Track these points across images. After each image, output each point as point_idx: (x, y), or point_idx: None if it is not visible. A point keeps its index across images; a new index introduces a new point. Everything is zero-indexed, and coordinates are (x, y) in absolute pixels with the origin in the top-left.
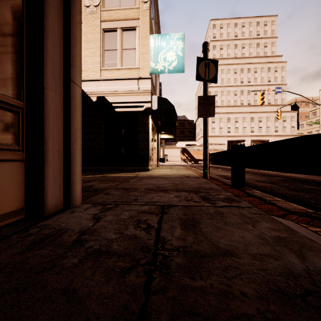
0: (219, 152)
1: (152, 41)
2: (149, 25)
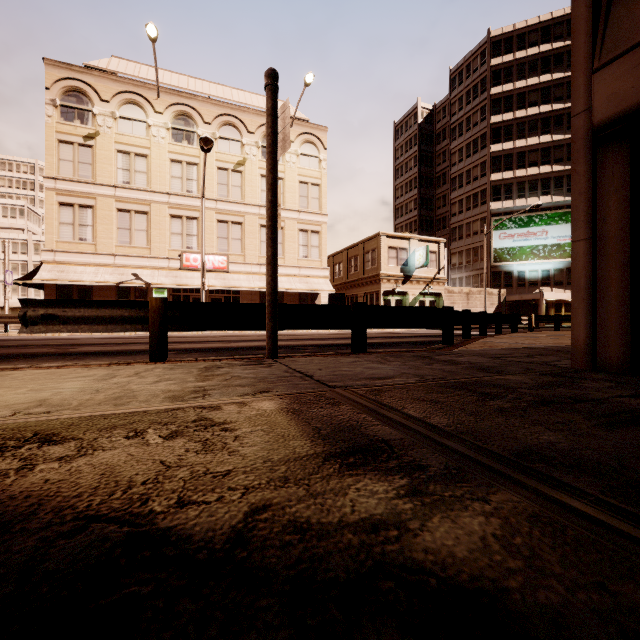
0: (251, 304)
1: None
2: None
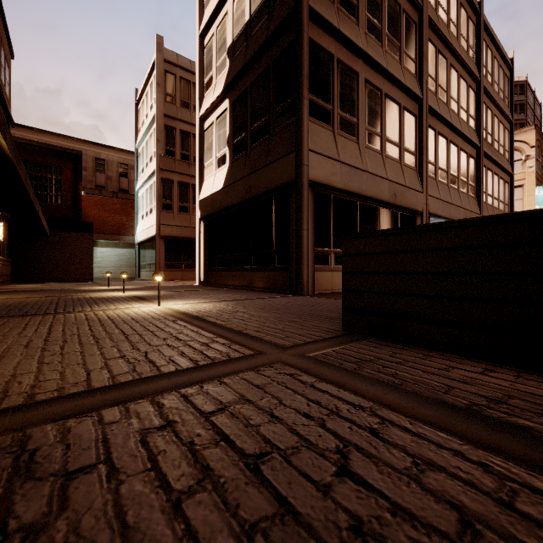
0: None
1: (537, 192)
2: (534, 182)
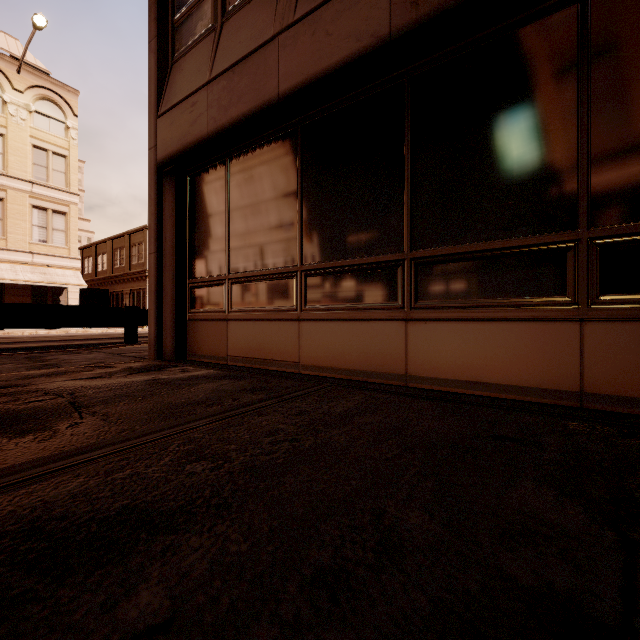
0: None
1: None
2: None
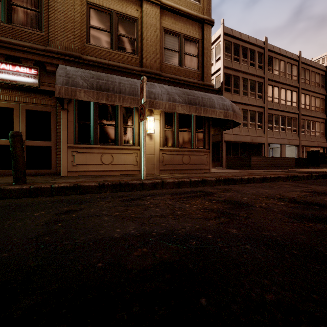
0: None
1: None
2: None
